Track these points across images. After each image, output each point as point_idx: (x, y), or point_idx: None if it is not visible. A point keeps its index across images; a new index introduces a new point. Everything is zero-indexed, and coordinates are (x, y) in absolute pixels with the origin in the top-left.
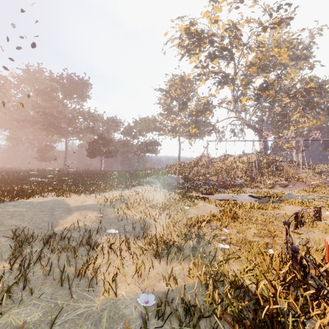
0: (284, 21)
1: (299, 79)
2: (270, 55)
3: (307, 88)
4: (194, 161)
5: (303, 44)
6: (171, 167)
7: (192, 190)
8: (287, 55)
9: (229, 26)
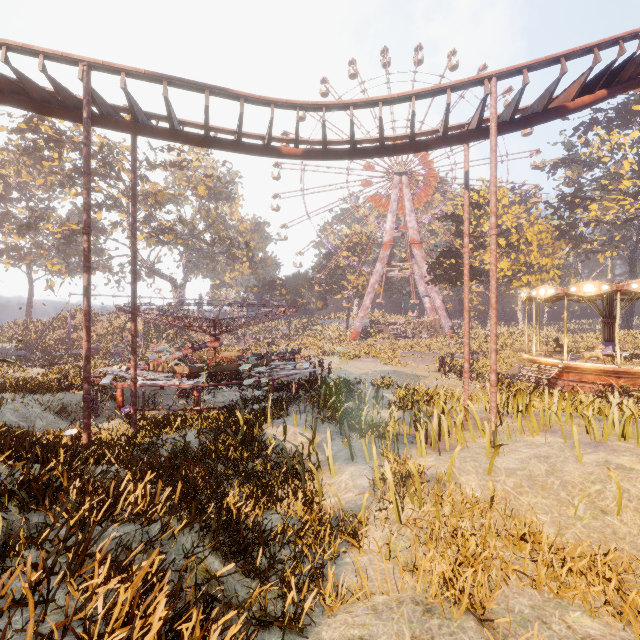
0: (176, 165)
1: (206, 228)
2: (169, 193)
3: (222, 237)
4: (59, 319)
5: (222, 182)
6: (4, 331)
7: (37, 362)
8: (205, 188)
9: (107, 143)
